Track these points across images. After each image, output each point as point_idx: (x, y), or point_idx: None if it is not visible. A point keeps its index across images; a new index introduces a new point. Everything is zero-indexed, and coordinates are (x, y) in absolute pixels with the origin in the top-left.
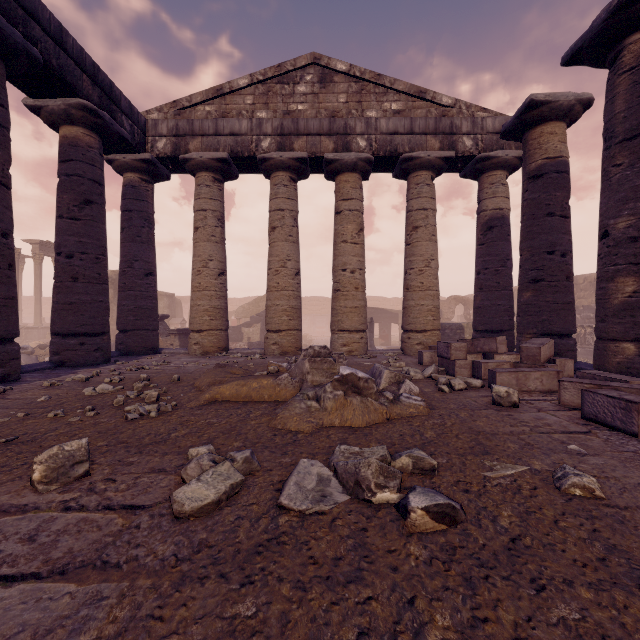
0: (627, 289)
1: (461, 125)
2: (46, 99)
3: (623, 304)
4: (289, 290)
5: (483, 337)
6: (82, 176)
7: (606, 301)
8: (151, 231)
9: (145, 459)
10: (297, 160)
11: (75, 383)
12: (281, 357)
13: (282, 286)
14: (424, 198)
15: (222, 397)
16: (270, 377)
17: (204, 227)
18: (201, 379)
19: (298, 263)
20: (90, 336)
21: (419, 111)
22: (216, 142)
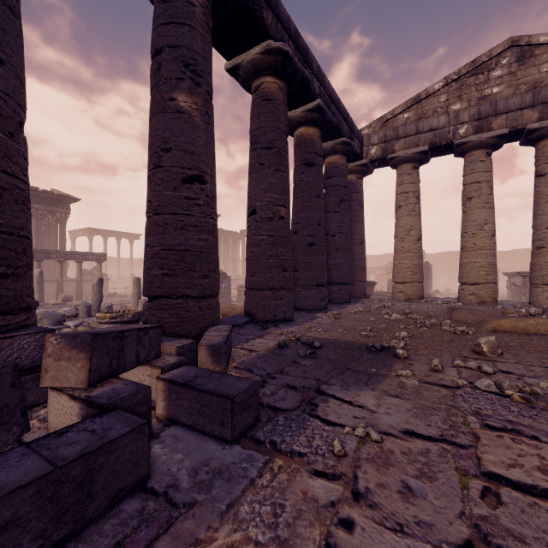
0: None
1: None
2: (322, 143)
3: None
4: (486, 249)
5: None
6: (339, 185)
7: None
8: (362, 212)
9: (521, 353)
10: (496, 137)
11: (365, 312)
12: (482, 306)
13: (479, 246)
14: None
15: (501, 328)
16: (541, 317)
17: (406, 205)
18: (460, 316)
19: (494, 225)
20: (343, 285)
21: None
22: (416, 139)
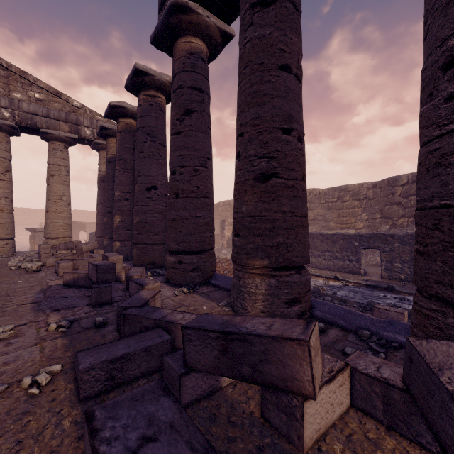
0: (117, 220)
1: (84, 121)
2: None
3: (116, 226)
4: None
5: (99, 240)
6: None
7: (114, 225)
8: None
9: None
10: None
11: None
12: None
13: None
14: (58, 158)
15: None
16: None
17: None
18: None
19: None
20: None
21: (57, 104)
22: None
